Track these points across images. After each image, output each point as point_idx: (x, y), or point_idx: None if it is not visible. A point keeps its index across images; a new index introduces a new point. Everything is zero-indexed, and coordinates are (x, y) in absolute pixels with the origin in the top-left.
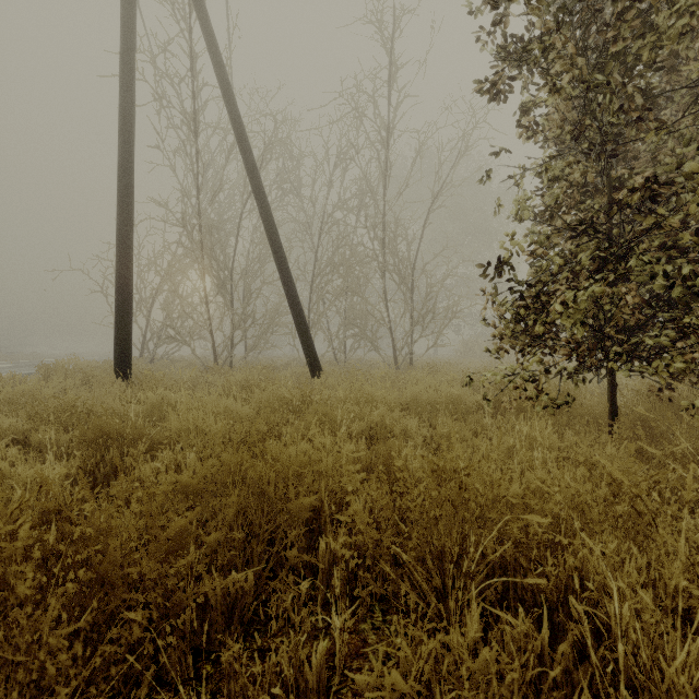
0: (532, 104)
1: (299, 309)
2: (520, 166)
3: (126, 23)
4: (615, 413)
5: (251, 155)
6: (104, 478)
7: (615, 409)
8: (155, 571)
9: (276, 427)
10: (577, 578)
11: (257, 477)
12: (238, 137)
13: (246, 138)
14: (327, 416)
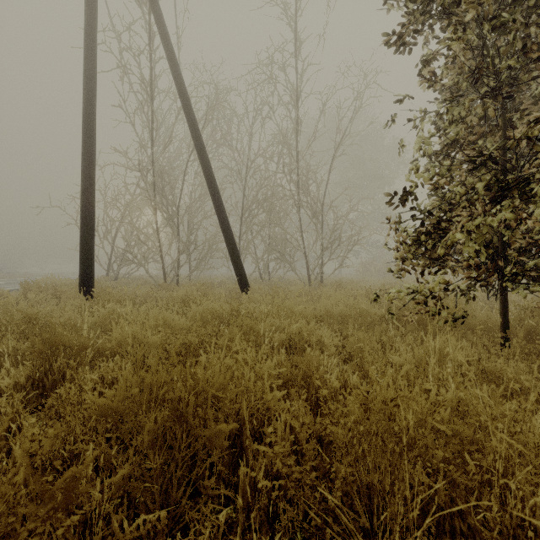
0: (430, 56)
1: (231, 237)
2: (420, 110)
3: (89, 3)
4: (507, 326)
5: (192, 112)
6: (52, 385)
7: (507, 322)
8: (36, 536)
9: (206, 339)
10: (532, 534)
11: (176, 400)
12: (181, 96)
13: (187, 97)
14: (251, 329)
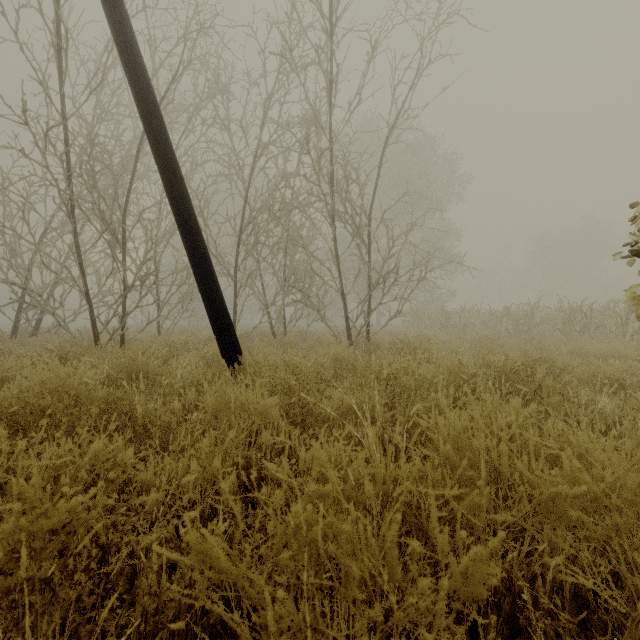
0: None
1: (202, 252)
2: None
3: None
4: None
5: None
6: None
7: None
8: None
9: None
10: None
11: None
12: None
13: None
14: None
